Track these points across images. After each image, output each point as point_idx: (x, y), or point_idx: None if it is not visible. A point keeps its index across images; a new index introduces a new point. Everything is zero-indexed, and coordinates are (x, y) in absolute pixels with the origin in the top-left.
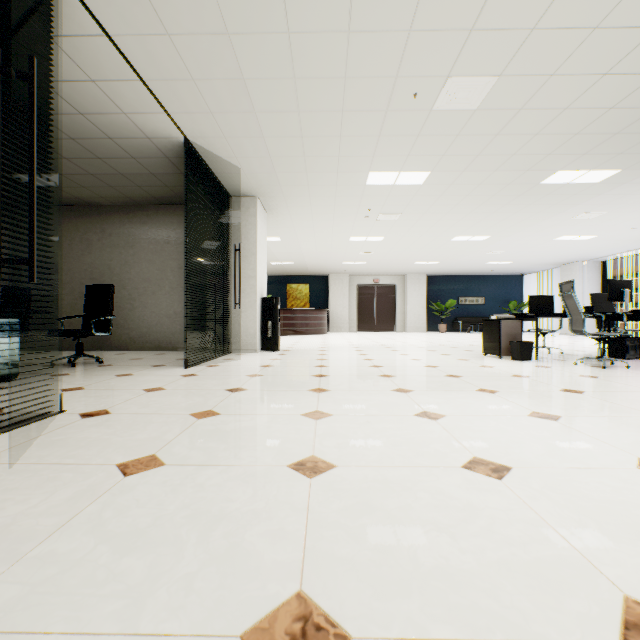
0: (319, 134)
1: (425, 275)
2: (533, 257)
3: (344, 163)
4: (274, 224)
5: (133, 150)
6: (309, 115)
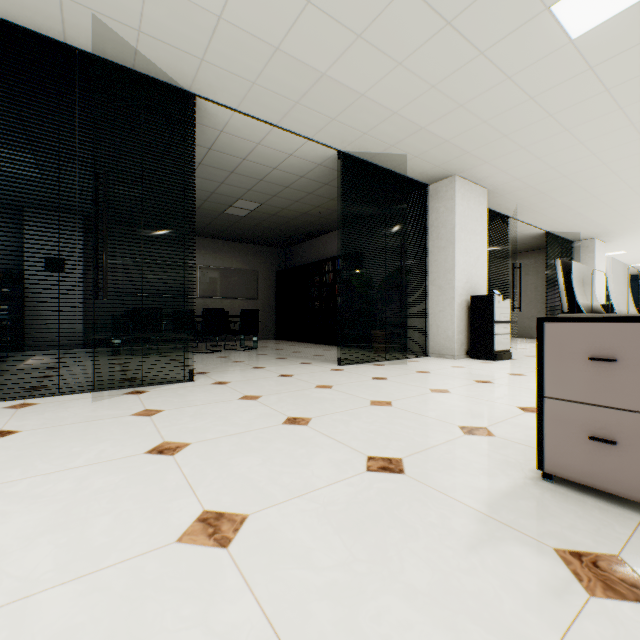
0: (635, 213)
1: None
2: None
3: None
4: (614, 246)
5: (515, 239)
6: (624, 211)
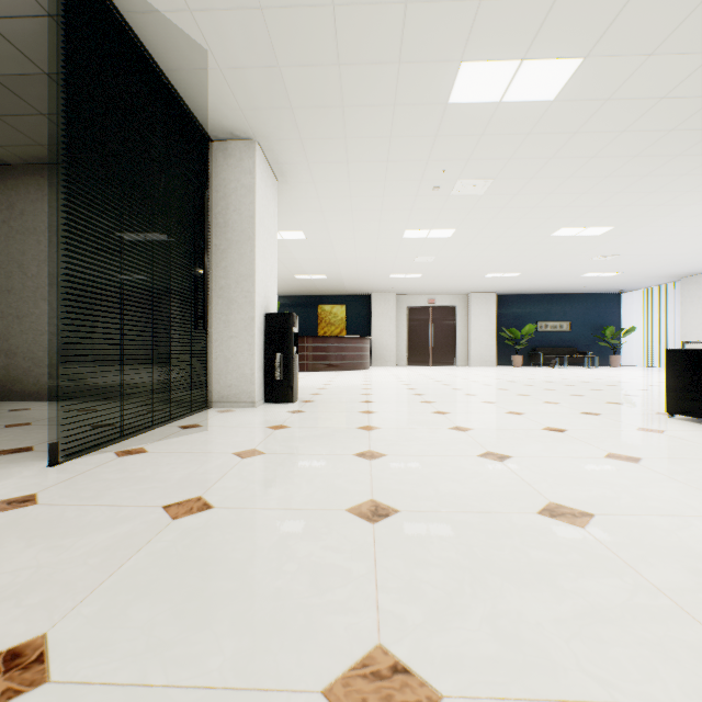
0: None
1: (494, 294)
2: (652, 265)
3: (415, 30)
4: (292, 205)
5: None
6: None
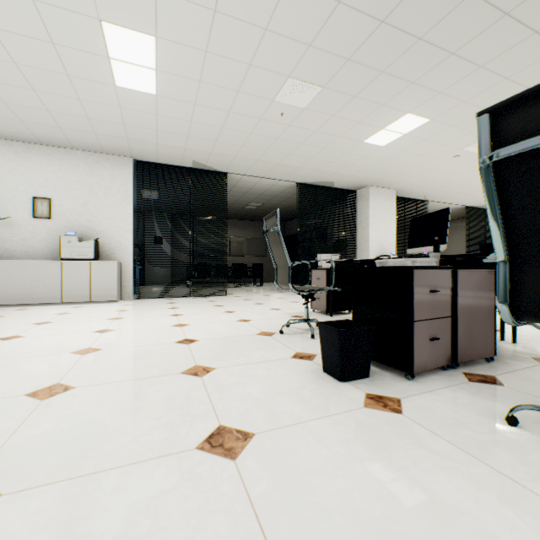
0: None
1: None
2: None
3: None
4: None
5: None
6: None
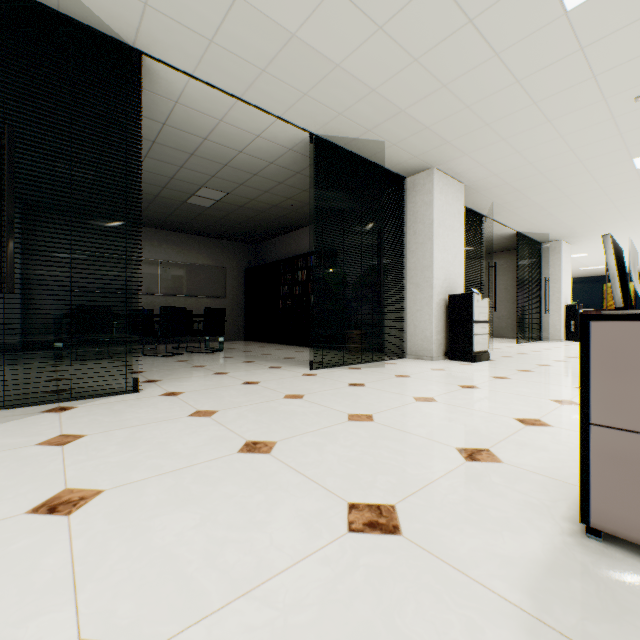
0: (602, 215)
1: None
2: None
3: (629, 218)
4: (578, 248)
5: (488, 239)
6: (592, 212)
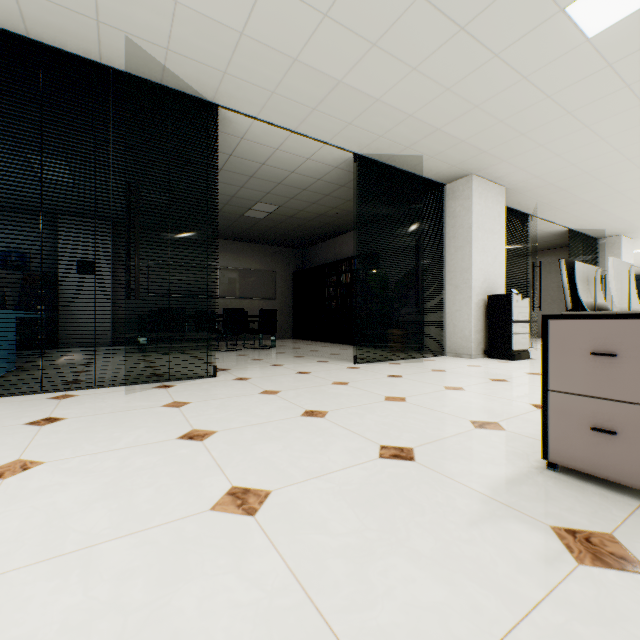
0: None
1: None
2: None
3: None
4: None
5: (536, 237)
6: None
